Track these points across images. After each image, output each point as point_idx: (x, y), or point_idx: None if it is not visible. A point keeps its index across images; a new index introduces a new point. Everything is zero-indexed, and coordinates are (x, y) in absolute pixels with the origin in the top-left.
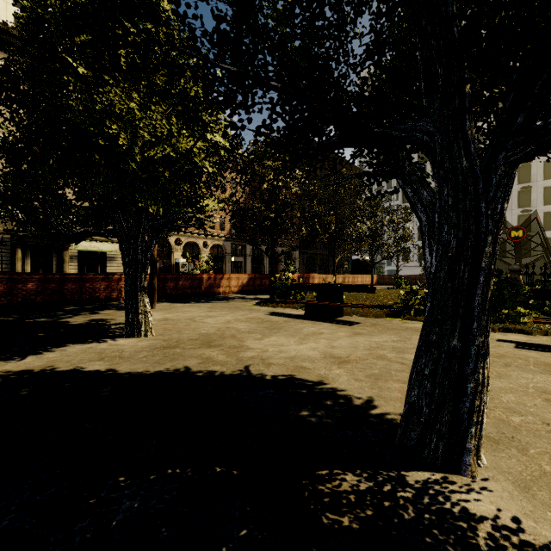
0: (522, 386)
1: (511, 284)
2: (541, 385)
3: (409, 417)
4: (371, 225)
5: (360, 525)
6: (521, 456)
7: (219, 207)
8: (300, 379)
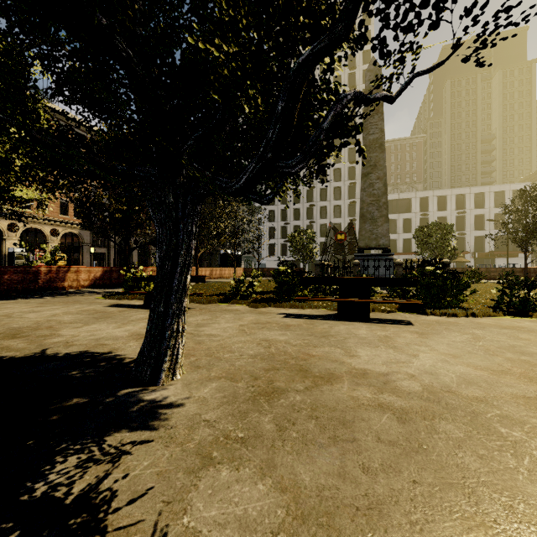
0: (255, 338)
1: (300, 274)
2: (267, 336)
3: (138, 359)
4: (234, 224)
5: (61, 418)
6: (205, 372)
7: (54, 195)
8: (91, 352)
